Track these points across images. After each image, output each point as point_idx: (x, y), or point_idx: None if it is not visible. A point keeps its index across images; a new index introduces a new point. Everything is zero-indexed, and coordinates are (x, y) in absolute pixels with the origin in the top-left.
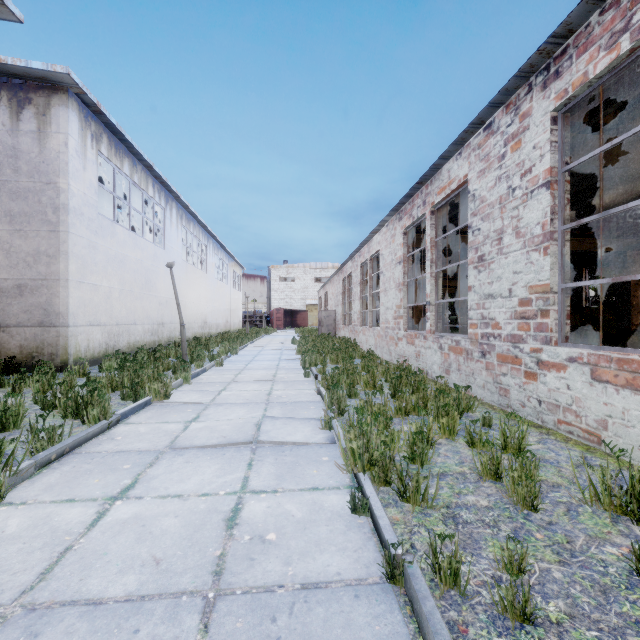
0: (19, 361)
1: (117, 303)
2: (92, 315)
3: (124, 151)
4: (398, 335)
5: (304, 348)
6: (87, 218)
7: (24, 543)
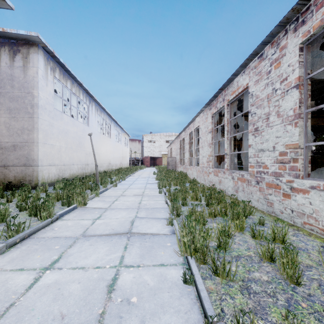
0: (14, 184)
1: (64, 154)
2: (51, 160)
3: (67, 76)
4: (209, 171)
5: (159, 177)
6: (48, 110)
7: None
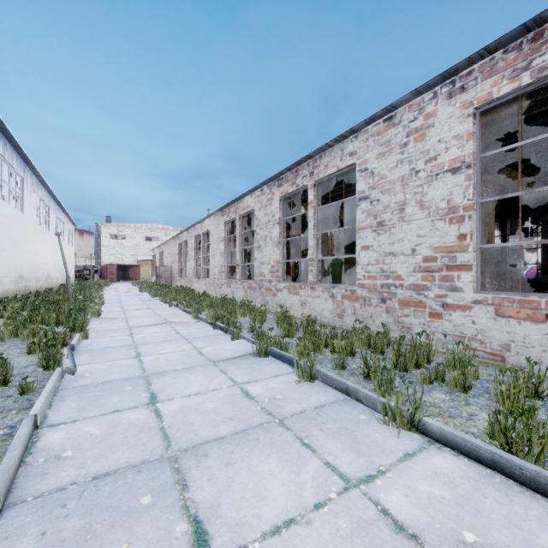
0: None
1: None
2: None
3: None
4: (222, 282)
5: (160, 292)
6: None
7: (116, 341)
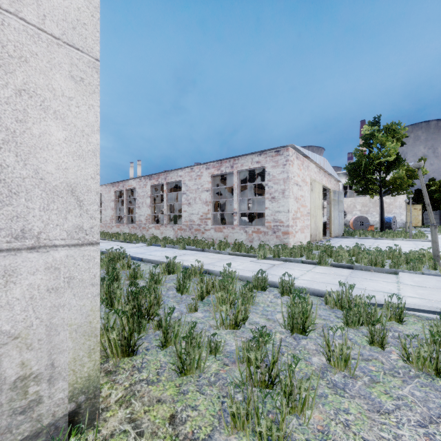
0: None
1: None
2: None
3: None
4: (112, 225)
5: None
6: None
7: None
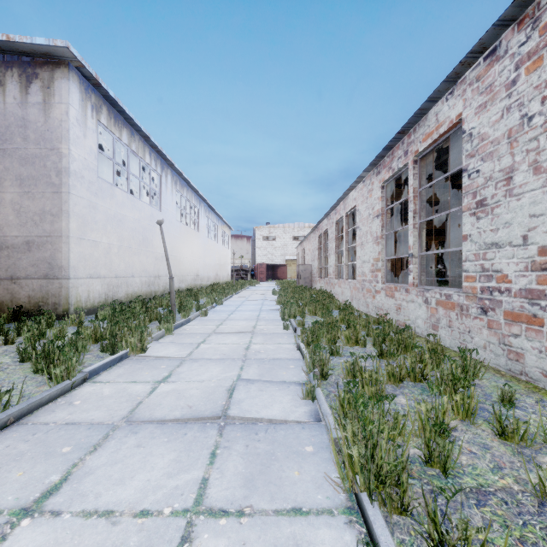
0: (28, 310)
1: (116, 258)
2: (92, 268)
3: (123, 122)
4: (376, 288)
5: (283, 299)
6: (87, 181)
7: None
